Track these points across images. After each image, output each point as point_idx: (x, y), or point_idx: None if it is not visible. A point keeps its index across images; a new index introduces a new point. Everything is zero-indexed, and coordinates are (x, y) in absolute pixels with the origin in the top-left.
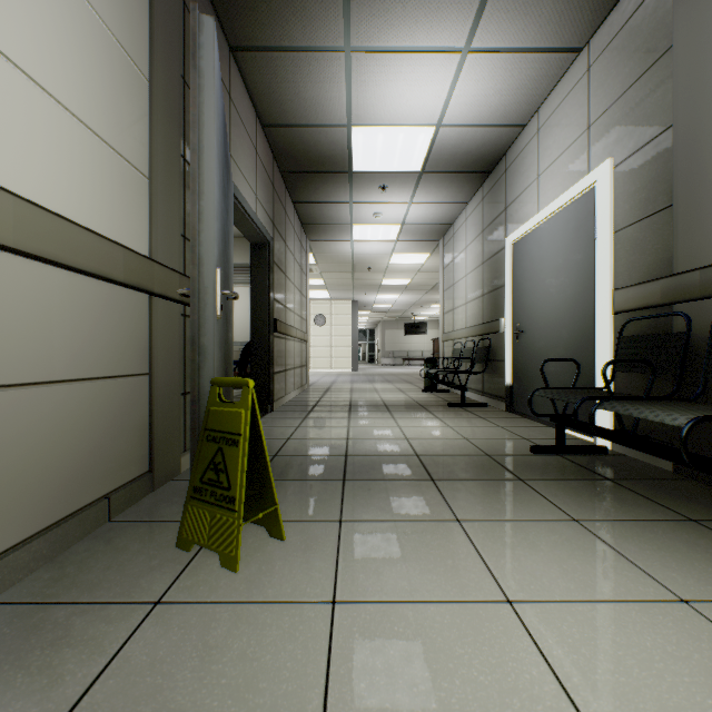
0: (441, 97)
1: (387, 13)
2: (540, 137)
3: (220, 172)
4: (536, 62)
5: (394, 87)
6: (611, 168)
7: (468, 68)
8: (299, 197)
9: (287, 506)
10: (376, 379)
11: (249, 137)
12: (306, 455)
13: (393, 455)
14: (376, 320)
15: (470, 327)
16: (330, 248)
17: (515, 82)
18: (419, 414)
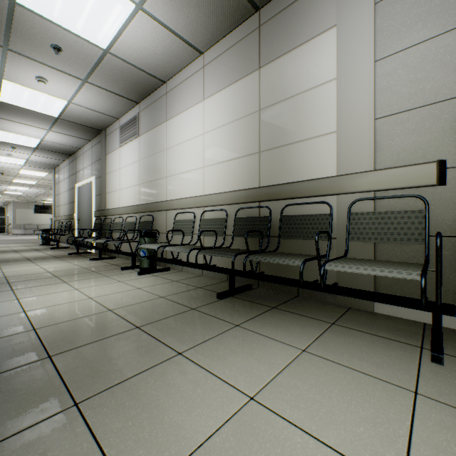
0: (42, 135)
1: (15, 117)
2: (84, 156)
3: None
4: (77, 139)
5: (19, 128)
6: (95, 179)
7: (52, 133)
8: None
9: None
10: (8, 242)
11: None
12: None
13: (17, 259)
14: (8, 201)
15: (65, 215)
16: None
17: (72, 140)
18: (34, 251)
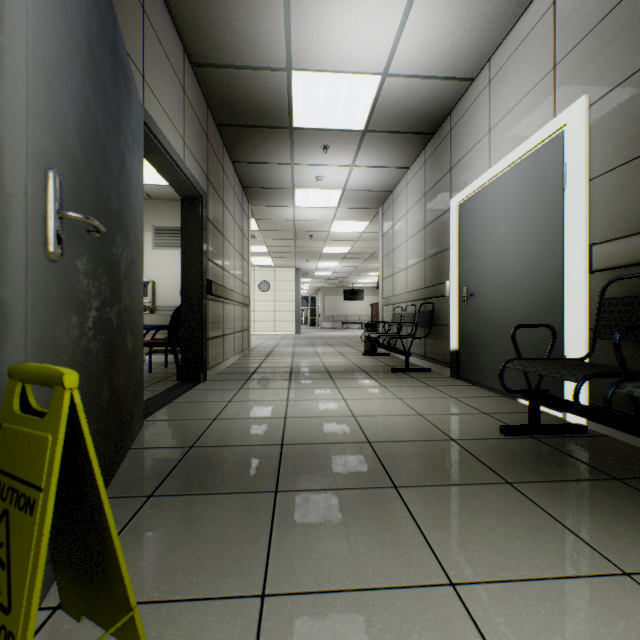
0: (389, 37)
1: None
2: (491, 88)
3: (75, 32)
4: None
5: (338, 20)
6: (586, 107)
7: None
8: (239, 156)
9: (181, 558)
10: (317, 343)
11: (174, 71)
12: (231, 446)
13: (340, 443)
14: (317, 287)
15: (411, 292)
16: (273, 214)
17: (470, 22)
18: (364, 382)
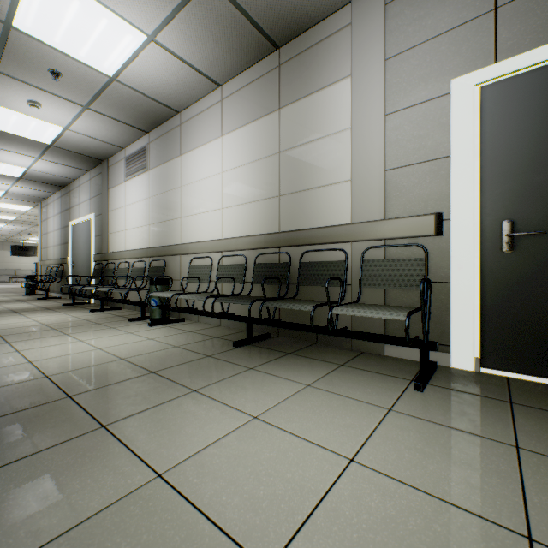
0: (28, 163)
1: None
2: (80, 189)
3: None
4: (72, 168)
5: (0, 155)
6: (95, 216)
7: (41, 162)
8: None
9: None
10: None
11: None
12: None
13: None
14: None
15: (55, 259)
16: None
17: (65, 170)
18: (18, 302)
